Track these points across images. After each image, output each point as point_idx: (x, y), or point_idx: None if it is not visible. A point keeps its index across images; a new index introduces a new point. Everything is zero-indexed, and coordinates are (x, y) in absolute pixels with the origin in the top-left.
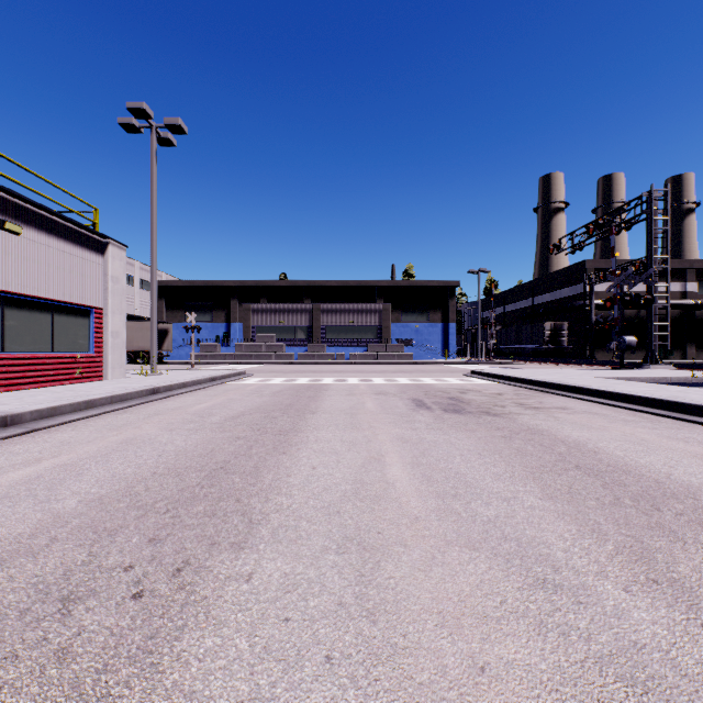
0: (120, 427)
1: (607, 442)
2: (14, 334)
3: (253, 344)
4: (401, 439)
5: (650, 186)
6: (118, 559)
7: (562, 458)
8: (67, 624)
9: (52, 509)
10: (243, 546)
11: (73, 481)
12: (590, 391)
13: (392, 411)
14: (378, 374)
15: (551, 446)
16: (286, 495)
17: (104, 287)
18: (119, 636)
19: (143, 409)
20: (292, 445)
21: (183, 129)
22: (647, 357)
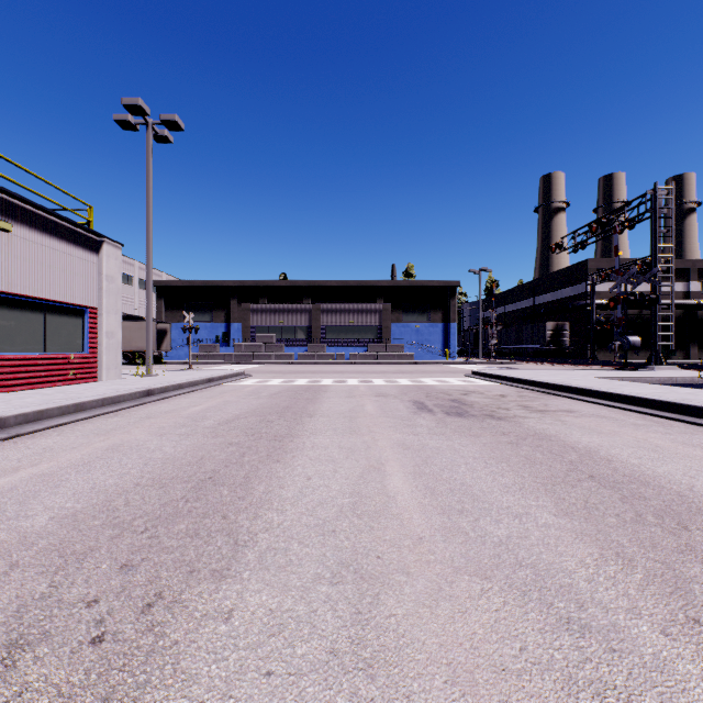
0: (108, 432)
1: (620, 448)
2: (5, 334)
3: (252, 344)
4: (402, 446)
5: (655, 184)
6: (81, 591)
7: (574, 467)
8: (8, 680)
9: (19, 527)
10: (225, 574)
11: (48, 494)
12: (596, 393)
13: (393, 414)
14: (378, 374)
15: (561, 453)
16: (277, 511)
17: (99, 286)
18: (67, 697)
19: (135, 412)
20: (287, 452)
21: (180, 125)
22: (651, 358)
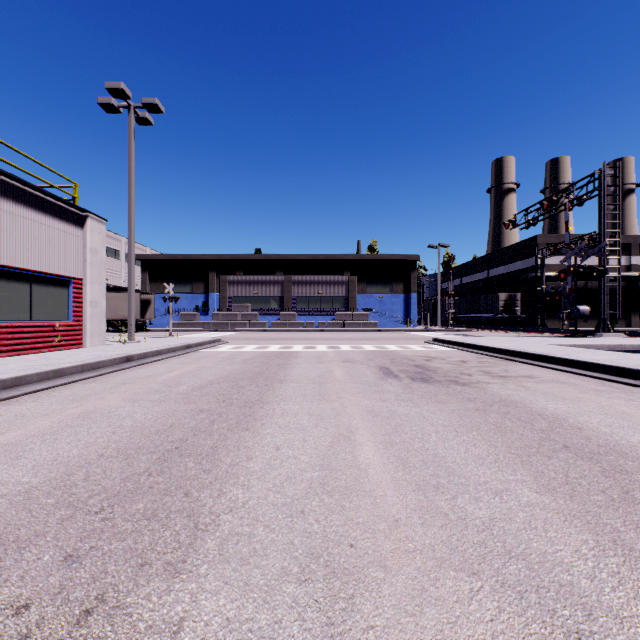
0: (83, 398)
1: (588, 415)
2: None
3: (229, 313)
4: (371, 413)
5: (603, 163)
6: (13, 592)
7: (546, 436)
8: None
9: None
10: (180, 568)
11: (6, 466)
12: (553, 359)
13: (360, 380)
14: (345, 341)
15: (530, 421)
16: (243, 487)
17: (84, 258)
18: None
19: (113, 377)
20: (257, 419)
21: (160, 108)
22: (599, 325)
